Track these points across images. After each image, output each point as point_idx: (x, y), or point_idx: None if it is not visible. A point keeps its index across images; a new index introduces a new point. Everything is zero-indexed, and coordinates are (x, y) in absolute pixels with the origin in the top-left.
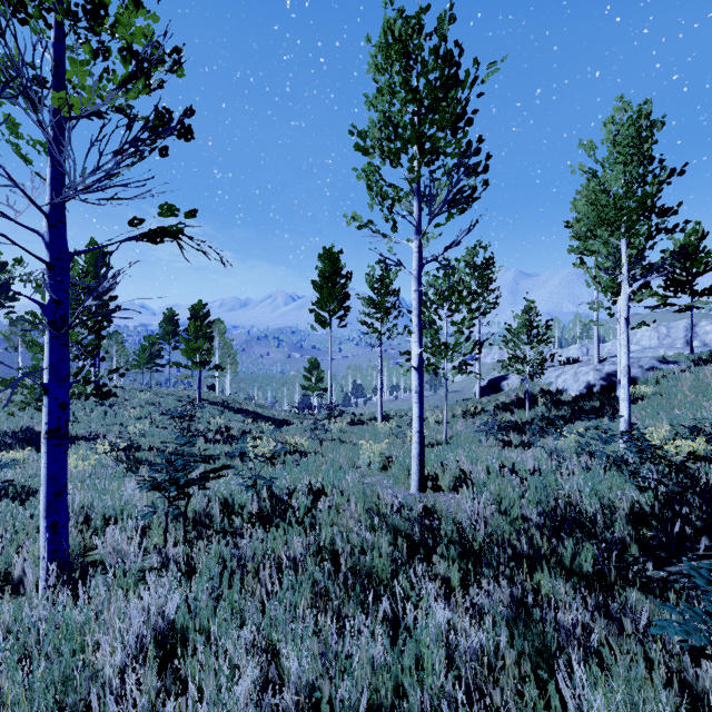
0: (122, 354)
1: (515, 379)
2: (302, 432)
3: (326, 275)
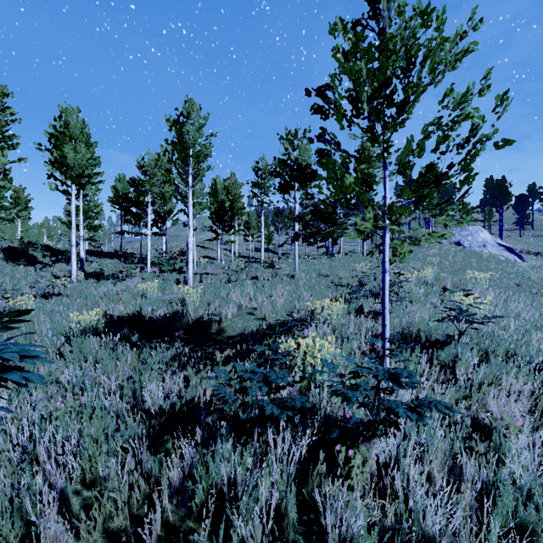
0: None
1: None
2: None
3: None
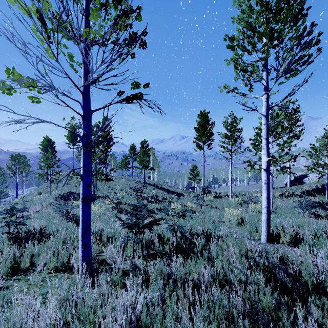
0: (115, 163)
1: (313, 177)
2: (190, 200)
3: (201, 124)
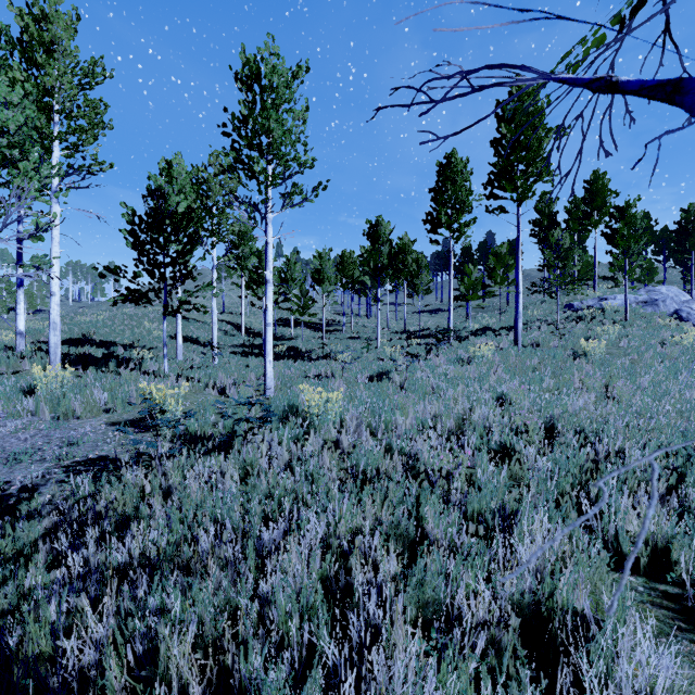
0: None
1: None
2: None
3: None
